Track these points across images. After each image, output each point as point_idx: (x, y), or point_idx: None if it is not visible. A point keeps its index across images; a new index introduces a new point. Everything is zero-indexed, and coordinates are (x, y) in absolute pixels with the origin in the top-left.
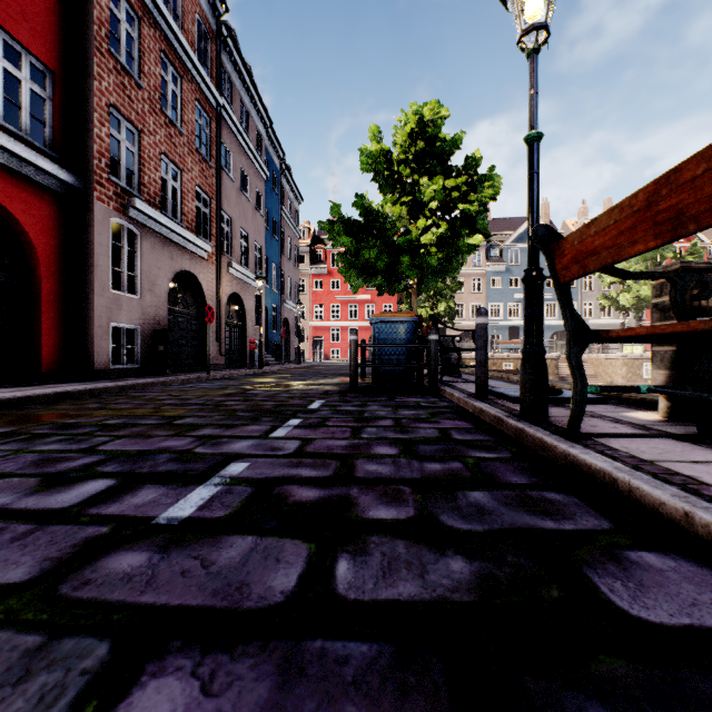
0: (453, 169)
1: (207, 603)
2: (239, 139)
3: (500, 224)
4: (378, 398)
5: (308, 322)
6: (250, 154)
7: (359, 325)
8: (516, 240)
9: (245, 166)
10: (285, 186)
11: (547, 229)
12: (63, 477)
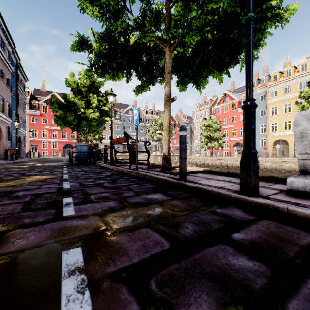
0: (101, 92)
1: (78, 173)
2: (0, 55)
3: (120, 105)
4: (81, 165)
5: (28, 138)
6: (5, 61)
7: (58, 141)
8: (125, 113)
9: (2, 67)
10: (19, 73)
11: (111, 137)
12: (39, 172)
